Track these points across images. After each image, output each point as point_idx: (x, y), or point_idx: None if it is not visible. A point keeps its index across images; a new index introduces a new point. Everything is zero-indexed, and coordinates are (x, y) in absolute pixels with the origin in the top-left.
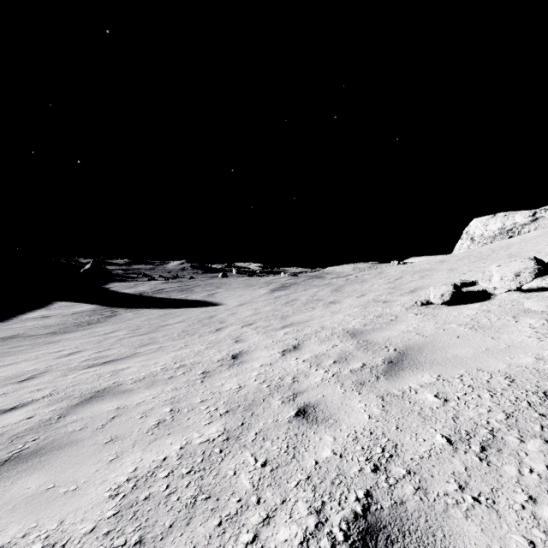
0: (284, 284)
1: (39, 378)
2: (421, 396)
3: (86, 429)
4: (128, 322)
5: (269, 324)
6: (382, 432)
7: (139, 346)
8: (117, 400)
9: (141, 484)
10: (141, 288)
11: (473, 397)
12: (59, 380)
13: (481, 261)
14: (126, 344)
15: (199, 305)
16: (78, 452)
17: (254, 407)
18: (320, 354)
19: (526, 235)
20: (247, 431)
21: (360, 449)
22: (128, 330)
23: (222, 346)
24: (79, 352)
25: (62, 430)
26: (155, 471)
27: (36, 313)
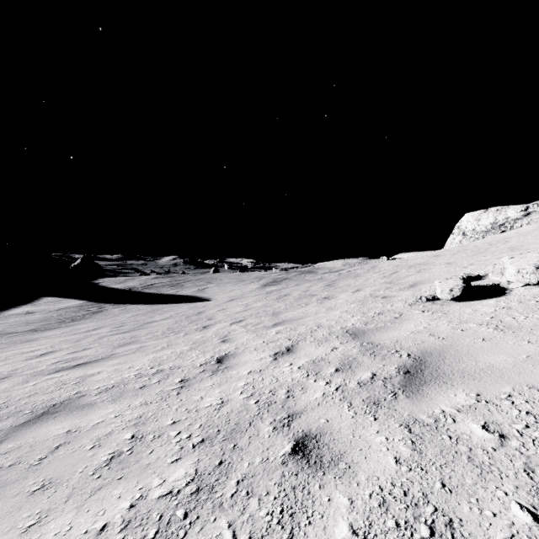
0: (276, 279)
1: None
2: (463, 426)
3: (17, 465)
4: (113, 318)
5: (259, 322)
6: (422, 493)
7: (118, 345)
8: (72, 419)
9: None
10: (131, 283)
11: None
12: (16, 388)
13: (480, 255)
14: (105, 343)
15: (189, 300)
16: None
17: (238, 434)
18: (318, 359)
19: (519, 230)
20: (225, 476)
21: (393, 527)
22: (112, 327)
23: (207, 346)
24: (53, 352)
25: None
26: None
27: (20, 309)
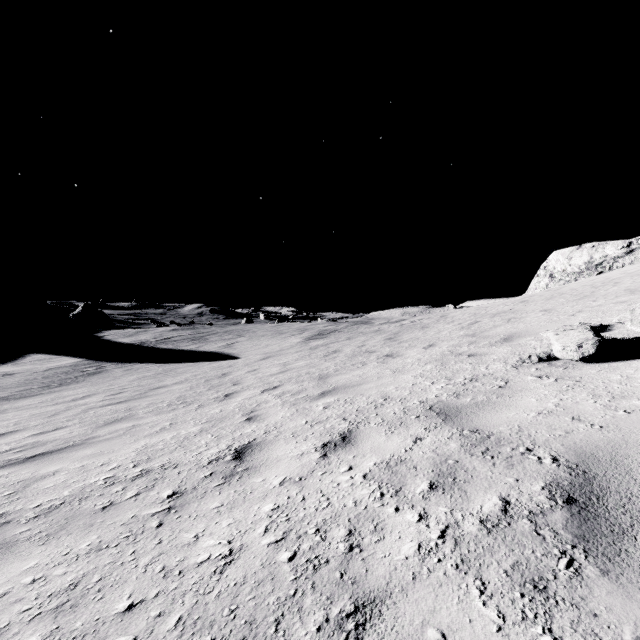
0: (322, 331)
1: None
2: None
3: None
4: (111, 382)
5: (301, 389)
6: None
7: (104, 423)
8: None
9: None
10: (143, 336)
11: None
12: None
13: (588, 299)
14: (88, 419)
15: (212, 358)
16: None
17: None
18: (395, 461)
19: (623, 270)
20: None
21: None
22: (107, 394)
23: (224, 428)
24: (12, 433)
25: None
26: None
27: None
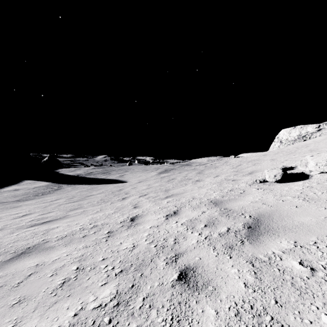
0: (167, 169)
1: None
2: (287, 263)
3: (3, 287)
4: (67, 193)
5: (157, 195)
6: (262, 307)
7: (70, 210)
8: (39, 256)
9: None
10: (78, 171)
11: None
12: (6, 237)
13: (292, 154)
14: (62, 209)
15: (114, 182)
16: None
17: (143, 267)
18: (194, 219)
19: (315, 139)
20: (135, 295)
21: None
22: (66, 198)
23: (124, 211)
24: (29, 214)
25: None
26: None
27: (10, 188)
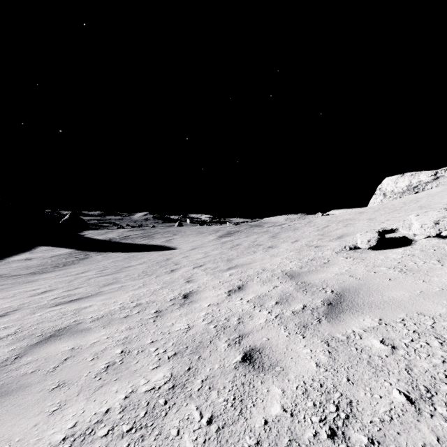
0: (229, 232)
1: (10, 315)
2: (367, 341)
3: (37, 372)
4: (97, 264)
5: (216, 266)
6: (333, 385)
7: (103, 285)
8: (74, 339)
9: (77, 445)
10: (111, 235)
11: (422, 345)
12: (26, 318)
13: (396, 212)
14: (92, 283)
15: (158, 249)
16: (22, 400)
17: (201, 349)
18: (263, 295)
19: (429, 191)
20: (193, 377)
21: (311, 406)
22: (97, 270)
23: (175, 286)
24: (51, 290)
25: (15, 372)
26: (94, 427)
27: (21, 256)
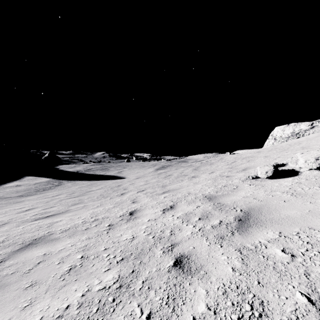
0: (164, 166)
1: (1, 227)
2: (271, 250)
3: (16, 273)
4: (67, 189)
5: (154, 191)
6: (246, 287)
7: (71, 205)
8: (46, 247)
9: None
10: (78, 168)
11: (315, 254)
12: (13, 230)
13: (284, 151)
14: (63, 203)
15: (112, 178)
16: (2, 297)
17: (142, 255)
18: (189, 213)
19: (308, 136)
20: (136, 278)
21: (230, 305)
22: (67, 194)
23: (123, 205)
24: (33, 209)
25: None
26: None
27: (12, 183)
